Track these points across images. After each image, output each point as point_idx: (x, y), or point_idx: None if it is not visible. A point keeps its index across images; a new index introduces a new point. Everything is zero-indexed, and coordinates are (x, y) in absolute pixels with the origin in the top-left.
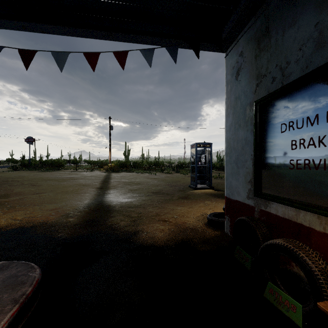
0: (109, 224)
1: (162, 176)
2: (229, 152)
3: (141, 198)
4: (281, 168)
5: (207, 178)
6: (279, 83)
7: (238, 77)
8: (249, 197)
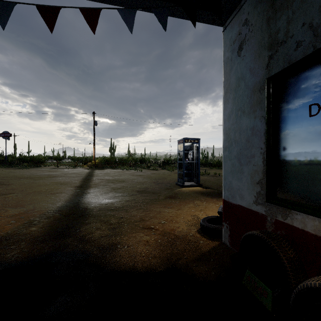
0: (81, 234)
1: (148, 173)
2: (229, 146)
3: (124, 198)
4: (310, 166)
5: (195, 175)
6: (308, 48)
7: (241, 52)
8: (257, 202)
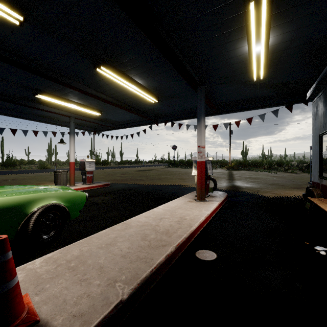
0: (241, 191)
1: (283, 175)
2: (313, 157)
3: (259, 185)
4: (326, 165)
5: None
6: (324, 129)
7: (315, 118)
8: (318, 179)
